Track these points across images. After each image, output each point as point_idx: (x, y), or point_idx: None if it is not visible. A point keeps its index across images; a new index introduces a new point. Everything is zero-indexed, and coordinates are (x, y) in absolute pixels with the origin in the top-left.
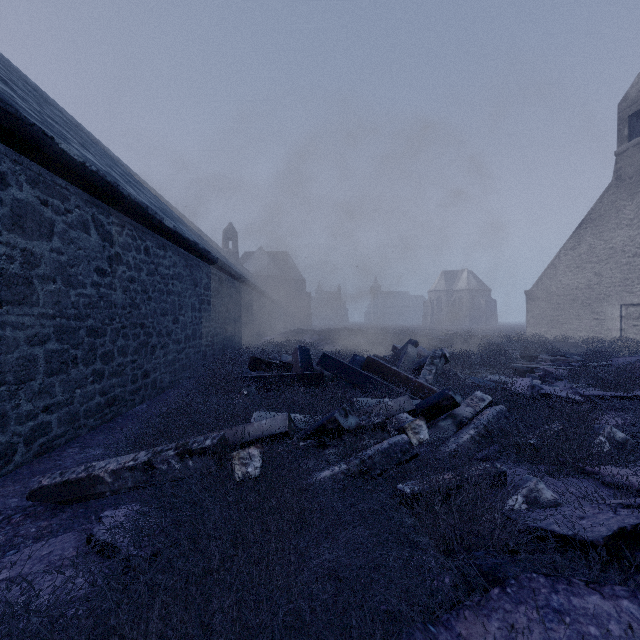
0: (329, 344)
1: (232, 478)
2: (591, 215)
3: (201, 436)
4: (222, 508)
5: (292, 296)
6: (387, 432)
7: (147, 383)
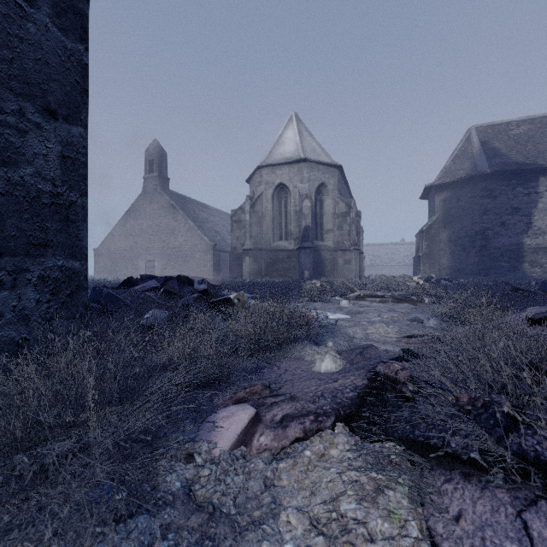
0: None
1: None
2: (133, 208)
3: None
4: None
5: None
6: None
7: None
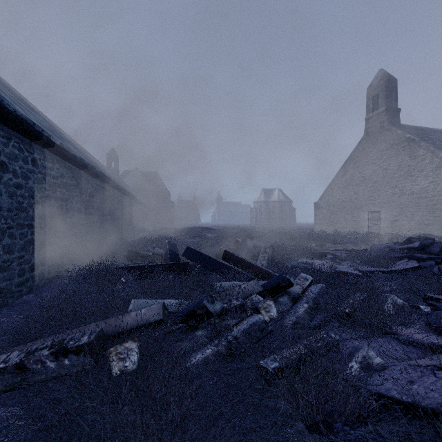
0: (188, 238)
1: (109, 373)
2: (352, 156)
3: (80, 328)
4: (93, 437)
5: (160, 204)
6: (245, 312)
7: (35, 275)
